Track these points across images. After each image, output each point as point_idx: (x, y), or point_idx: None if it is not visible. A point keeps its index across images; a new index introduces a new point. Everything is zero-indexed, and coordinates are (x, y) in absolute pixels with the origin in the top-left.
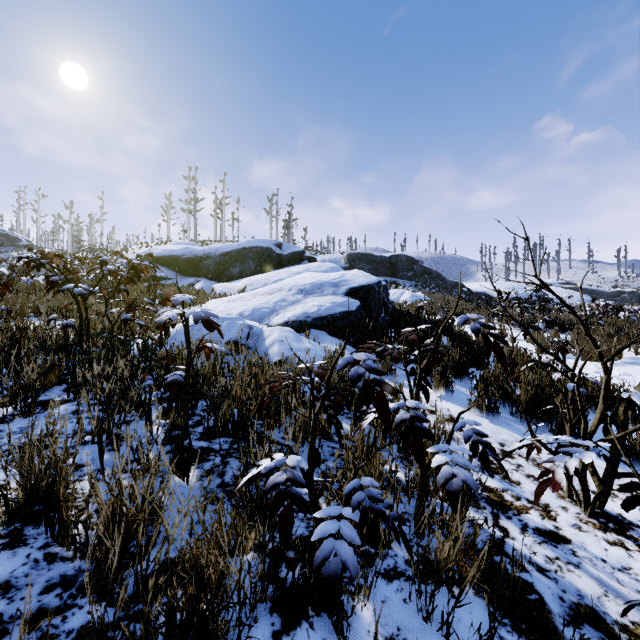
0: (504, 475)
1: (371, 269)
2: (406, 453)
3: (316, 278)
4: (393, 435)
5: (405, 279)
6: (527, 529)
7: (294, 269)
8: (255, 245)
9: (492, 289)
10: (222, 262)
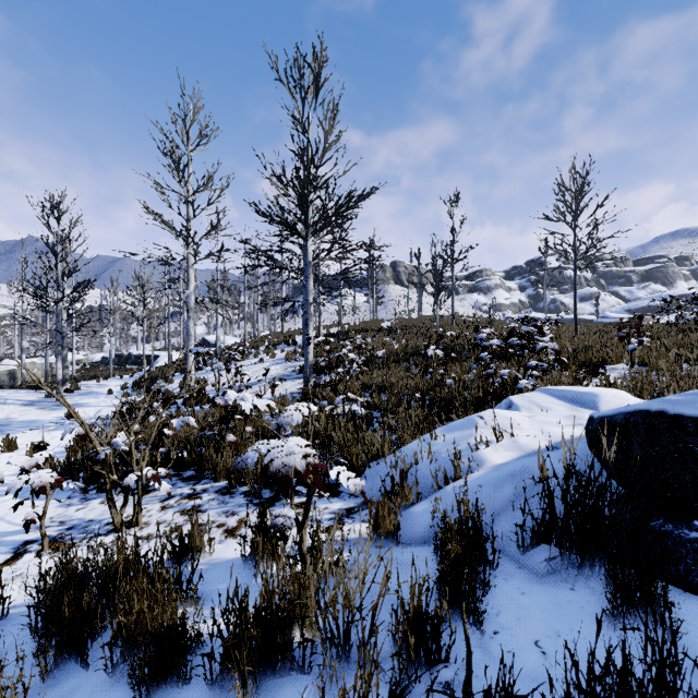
0: (184, 511)
1: None
2: (250, 482)
3: None
4: (269, 487)
5: None
6: (180, 494)
7: None
8: None
9: None
10: None
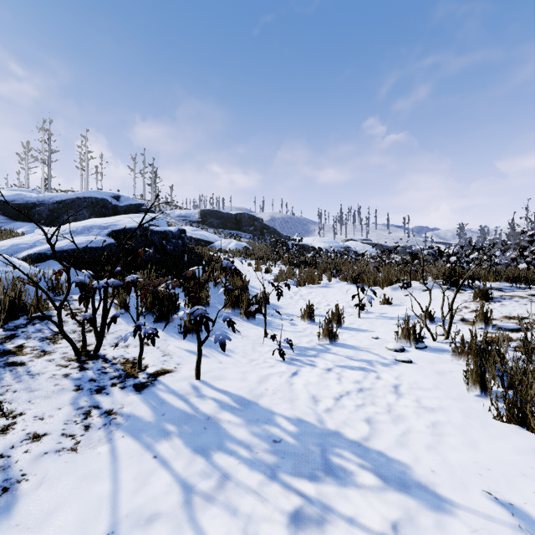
0: (56, 340)
1: (220, 223)
2: None
3: (93, 222)
4: (5, 323)
5: (248, 232)
6: (2, 362)
7: (115, 217)
8: (90, 196)
9: (313, 242)
10: (56, 209)
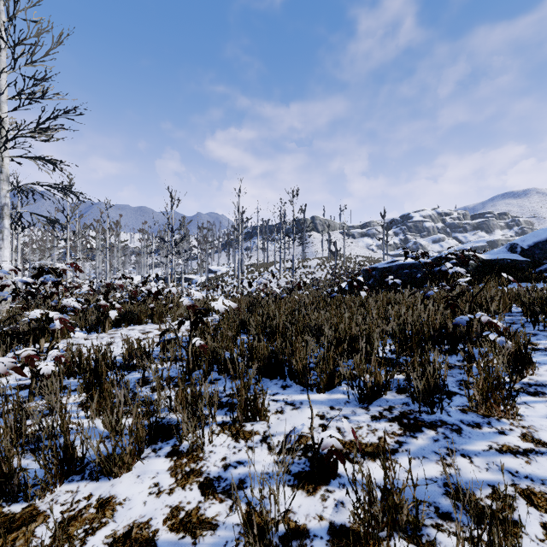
0: None
1: None
2: None
3: None
4: None
5: None
6: None
7: None
8: None
9: None
10: None
